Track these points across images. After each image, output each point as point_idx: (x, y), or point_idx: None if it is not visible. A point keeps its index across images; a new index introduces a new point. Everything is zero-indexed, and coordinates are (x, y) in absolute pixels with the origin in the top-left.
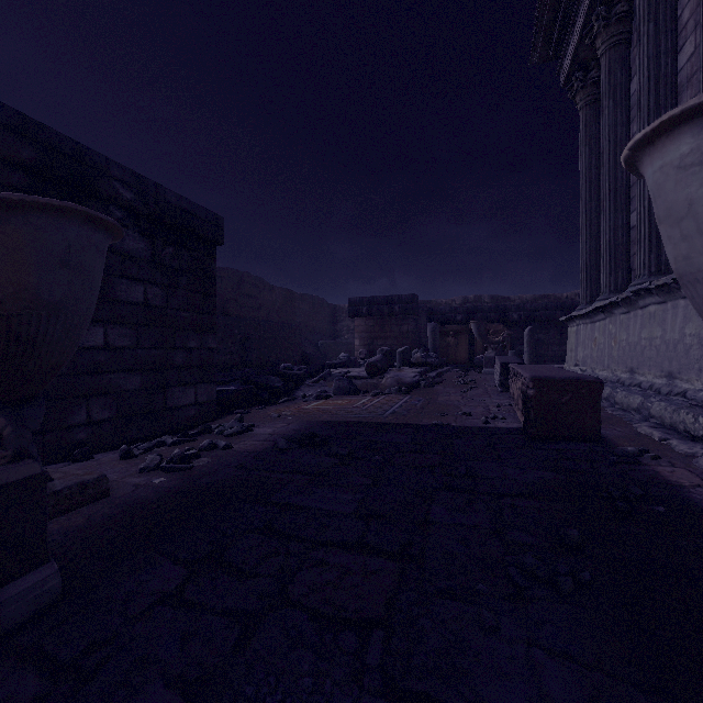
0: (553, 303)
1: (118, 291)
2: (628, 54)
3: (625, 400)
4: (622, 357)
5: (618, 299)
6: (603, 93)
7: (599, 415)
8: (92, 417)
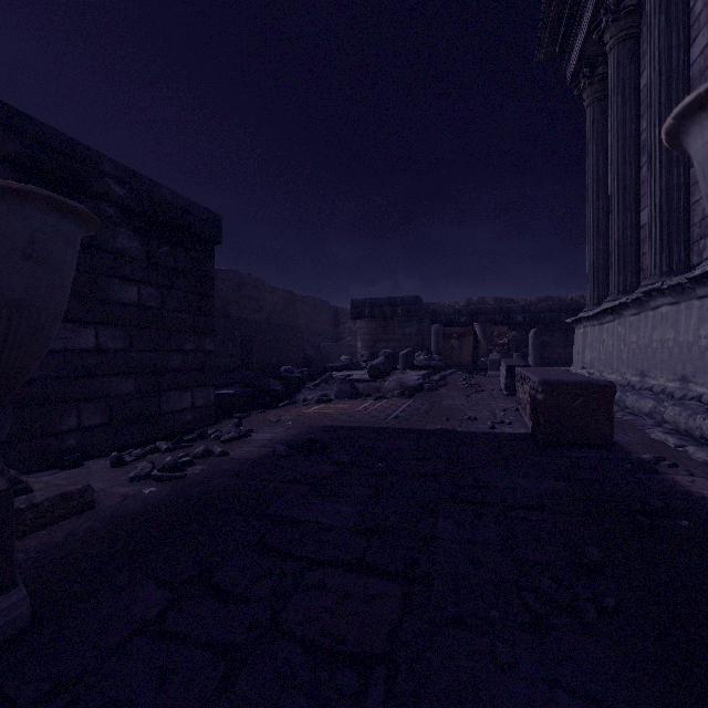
0: (558, 305)
1: (110, 291)
2: (638, 49)
3: (636, 404)
4: (632, 360)
5: (628, 300)
6: (611, 89)
7: (611, 421)
8: (83, 423)
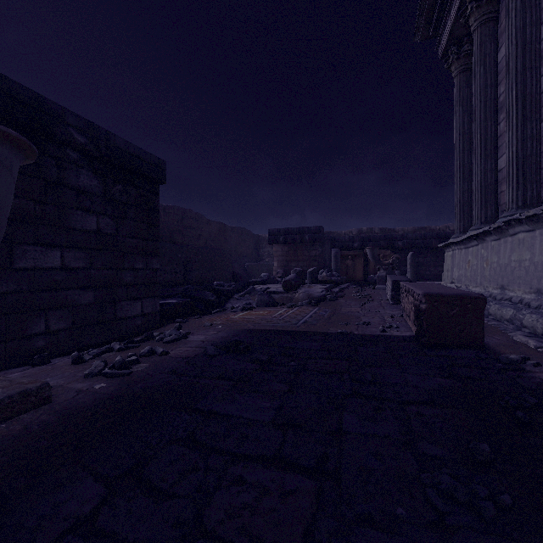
0: (429, 233)
1: (73, 221)
2: (496, 29)
3: (498, 312)
4: (493, 276)
5: (491, 228)
6: (475, 62)
7: (482, 326)
8: (50, 328)
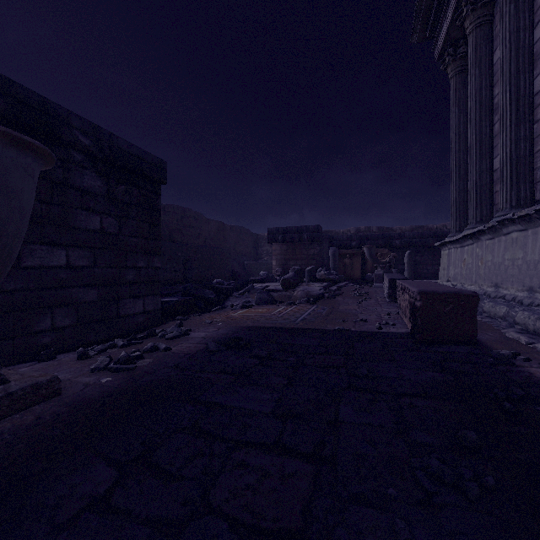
0: (427, 232)
1: (78, 220)
2: (491, 32)
3: (492, 309)
4: (488, 274)
5: (485, 227)
6: (471, 64)
7: (475, 323)
8: (56, 324)
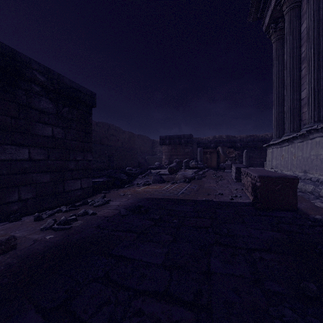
0: (256, 138)
1: (36, 130)
2: (300, 12)
3: (303, 187)
4: (299, 164)
5: (297, 135)
6: (287, 33)
7: (296, 197)
8: (21, 197)
